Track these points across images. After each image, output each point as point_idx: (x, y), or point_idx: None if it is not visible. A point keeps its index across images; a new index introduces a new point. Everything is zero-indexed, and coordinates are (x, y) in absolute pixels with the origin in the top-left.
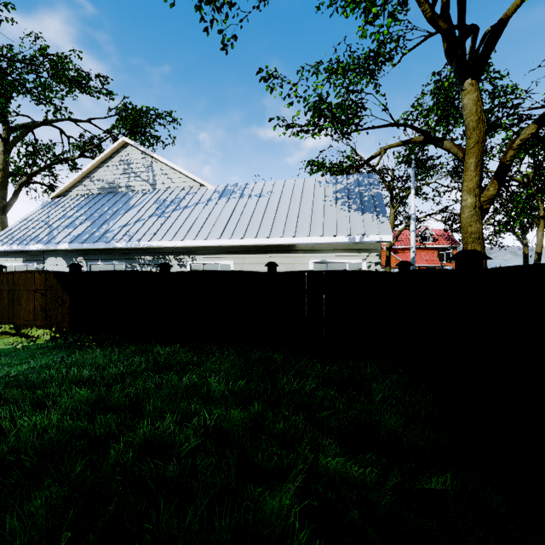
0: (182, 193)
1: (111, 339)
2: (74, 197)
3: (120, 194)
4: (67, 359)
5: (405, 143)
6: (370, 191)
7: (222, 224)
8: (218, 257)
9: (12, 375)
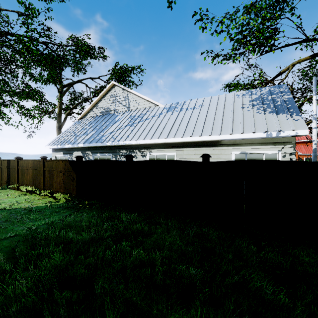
0: (144, 111)
1: (97, 204)
2: (88, 118)
3: (111, 114)
4: (68, 218)
5: (314, 56)
6: (282, 97)
7: (168, 128)
8: (166, 150)
9: (33, 229)
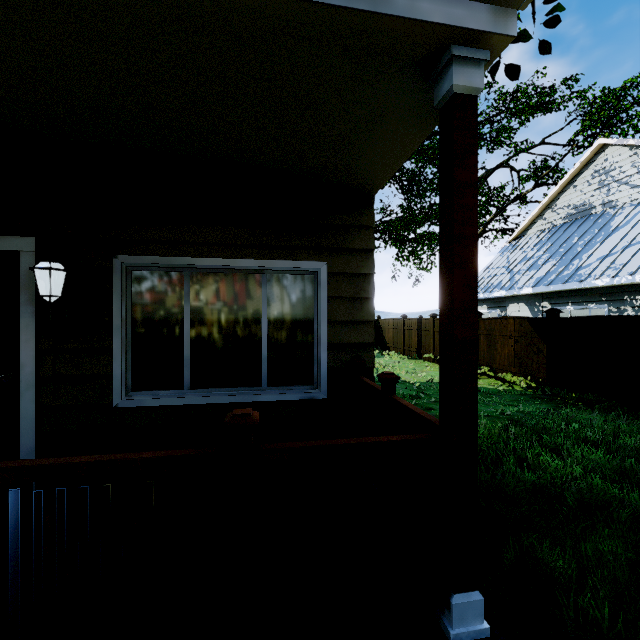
0: None
1: (605, 402)
2: (532, 236)
3: (593, 217)
4: (554, 413)
5: None
6: None
7: None
8: None
9: (506, 414)
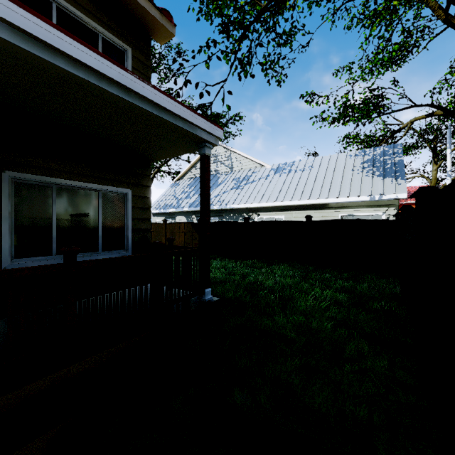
0: (250, 172)
1: (220, 257)
2: (186, 180)
3: (212, 176)
4: None
5: (429, 116)
6: (393, 159)
7: (277, 192)
8: (274, 213)
9: None
